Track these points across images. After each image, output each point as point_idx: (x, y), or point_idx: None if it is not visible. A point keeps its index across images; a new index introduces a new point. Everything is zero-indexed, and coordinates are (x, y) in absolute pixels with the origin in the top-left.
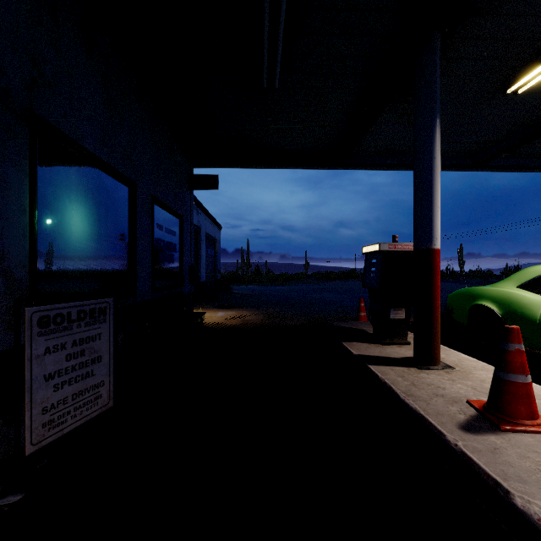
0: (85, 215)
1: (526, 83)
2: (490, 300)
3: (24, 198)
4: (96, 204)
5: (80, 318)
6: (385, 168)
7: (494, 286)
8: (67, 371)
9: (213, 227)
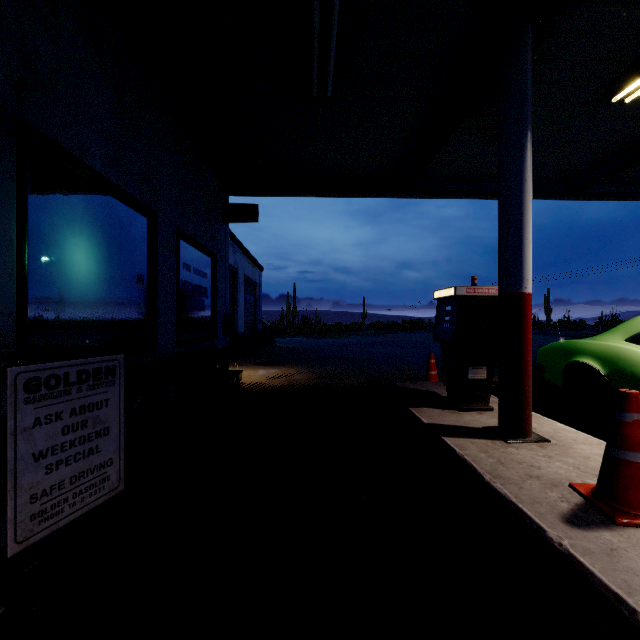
0: (92, 252)
1: (635, 89)
2: (592, 356)
3: (10, 228)
4: (106, 238)
5: (81, 380)
6: (460, 196)
7: (595, 339)
8: (63, 447)
9: (253, 269)
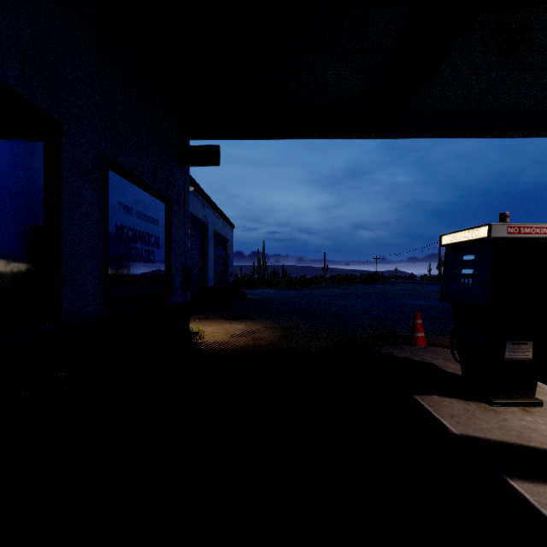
0: None
1: None
2: None
3: None
4: None
5: None
6: (446, 134)
7: None
8: None
9: (223, 225)
